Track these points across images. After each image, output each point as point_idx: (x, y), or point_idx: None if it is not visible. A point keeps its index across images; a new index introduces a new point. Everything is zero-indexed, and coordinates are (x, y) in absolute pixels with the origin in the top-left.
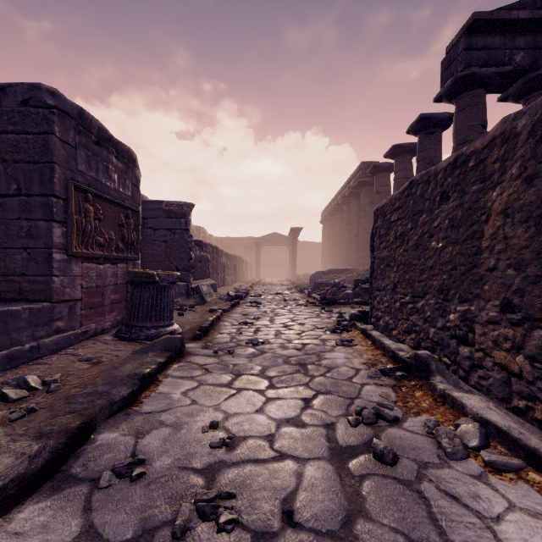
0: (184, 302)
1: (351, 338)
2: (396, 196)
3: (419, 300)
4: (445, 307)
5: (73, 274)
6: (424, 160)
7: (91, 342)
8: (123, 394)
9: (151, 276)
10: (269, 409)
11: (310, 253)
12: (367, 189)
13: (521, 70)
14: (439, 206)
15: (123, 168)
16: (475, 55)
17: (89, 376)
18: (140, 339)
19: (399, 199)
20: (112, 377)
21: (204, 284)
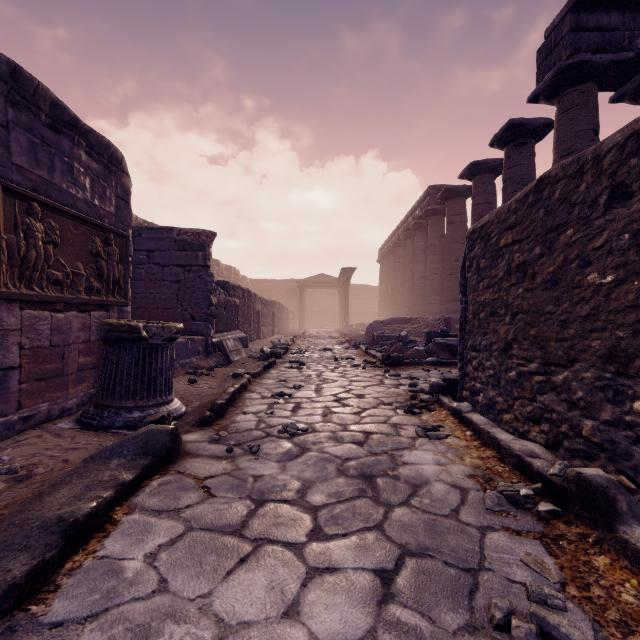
0: (200, 363)
1: (437, 423)
2: (510, 206)
3: (558, 370)
4: (620, 387)
5: (2, 328)
6: (513, 179)
7: (36, 434)
8: (14, 575)
9: (133, 330)
10: (312, 606)
11: (365, 299)
12: (436, 219)
13: None
14: (605, 211)
15: (100, 172)
16: (585, 38)
17: None
18: (115, 427)
19: (515, 211)
20: (18, 523)
21: (230, 339)
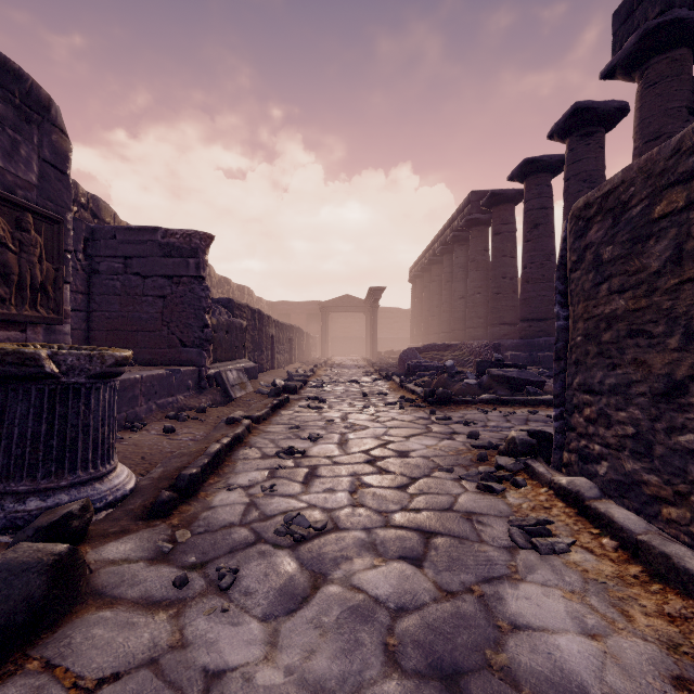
0: (189, 402)
1: (540, 515)
2: (681, 143)
3: None
4: None
5: None
6: (578, 176)
7: None
8: None
9: (28, 361)
10: None
11: (394, 323)
12: (478, 230)
13: None
14: None
15: (6, 116)
16: None
17: None
18: None
19: None
20: None
21: (232, 369)
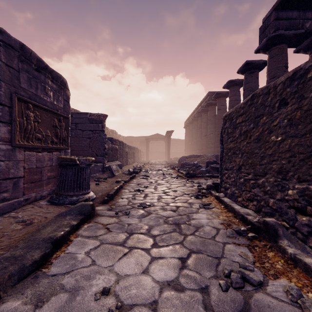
0: (100, 176)
1: (209, 202)
2: (241, 105)
3: (260, 178)
4: (283, 185)
5: (17, 159)
6: (248, 89)
7: (31, 206)
8: (35, 257)
9: (73, 160)
10: (153, 270)
11: (178, 145)
12: (212, 107)
13: (309, 32)
14: (278, 110)
15: (57, 89)
16: (281, 23)
17: (16, 238)
18: (65, 203)
19: (243, 107)
20: (32, 239)
21: (114, 165)
